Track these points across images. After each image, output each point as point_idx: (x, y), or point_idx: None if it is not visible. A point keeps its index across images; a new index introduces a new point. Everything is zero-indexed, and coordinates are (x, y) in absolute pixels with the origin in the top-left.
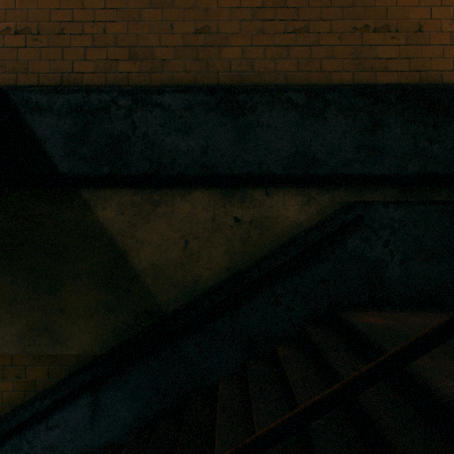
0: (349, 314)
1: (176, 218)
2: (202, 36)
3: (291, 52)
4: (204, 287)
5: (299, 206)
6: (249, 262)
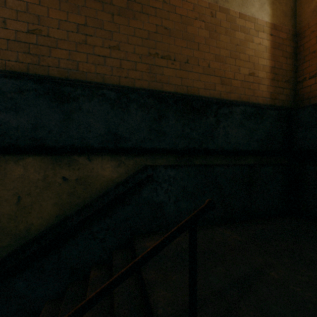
0: (139, 241)
1: (9, 179)
2: (34, 36)
3: (107, 61)
4: (36, 232)
5: (113, 167)
6: (75, 209)
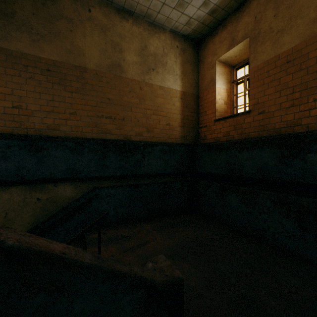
0: (89, 234)
1: None
2: (17, 109)
3: (68, 122)
4: None
5: (72, 189)
6: (46, 218)
